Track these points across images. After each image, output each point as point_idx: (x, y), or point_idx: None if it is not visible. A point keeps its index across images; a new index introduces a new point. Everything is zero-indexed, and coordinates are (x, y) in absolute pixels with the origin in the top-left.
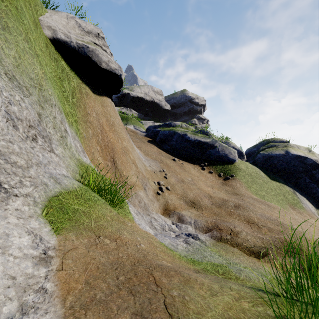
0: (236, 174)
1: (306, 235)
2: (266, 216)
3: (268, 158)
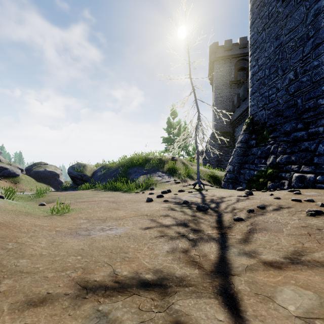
0: (20, 181)
1: None
2: None
3: (37, 172)
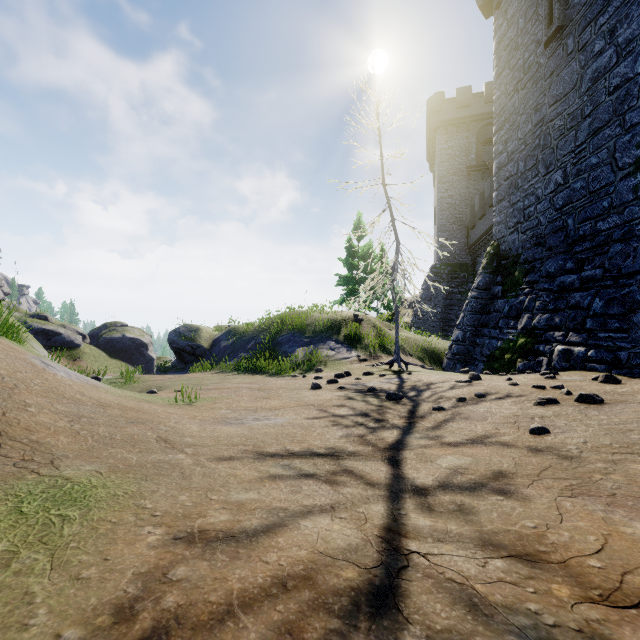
0: (82, 357)
1: None
2: None
3: (110, 341)
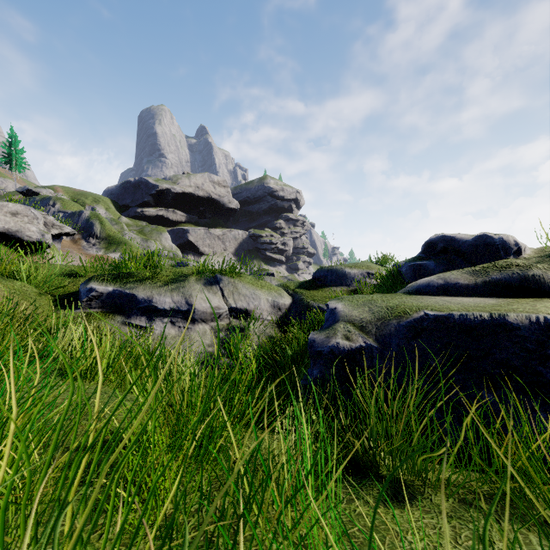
0: None
1: None
2: None
3: None
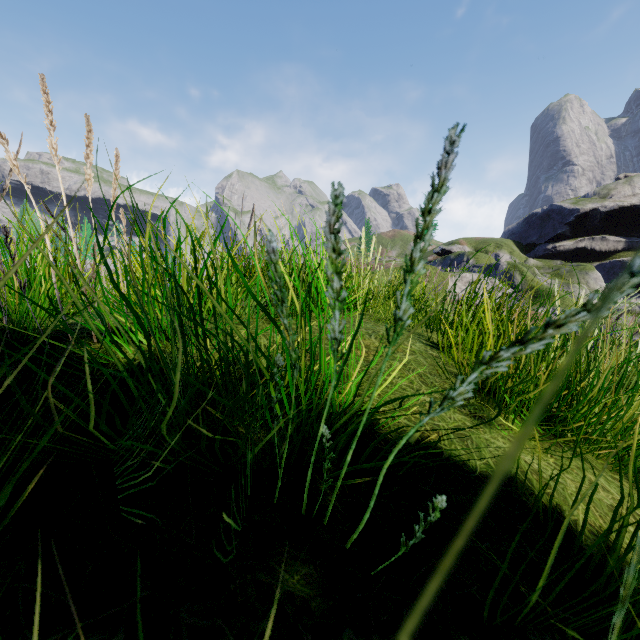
0: None
1: None
2: None
3: None
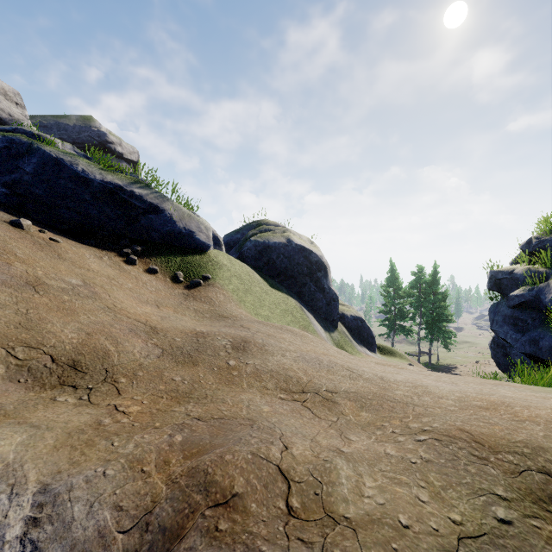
0: (213, 275)
1: (428, 387)
2: (314, 359)
3: (264, 250)
